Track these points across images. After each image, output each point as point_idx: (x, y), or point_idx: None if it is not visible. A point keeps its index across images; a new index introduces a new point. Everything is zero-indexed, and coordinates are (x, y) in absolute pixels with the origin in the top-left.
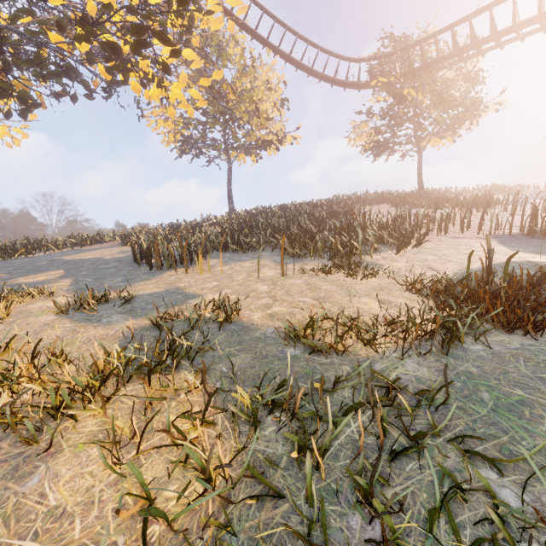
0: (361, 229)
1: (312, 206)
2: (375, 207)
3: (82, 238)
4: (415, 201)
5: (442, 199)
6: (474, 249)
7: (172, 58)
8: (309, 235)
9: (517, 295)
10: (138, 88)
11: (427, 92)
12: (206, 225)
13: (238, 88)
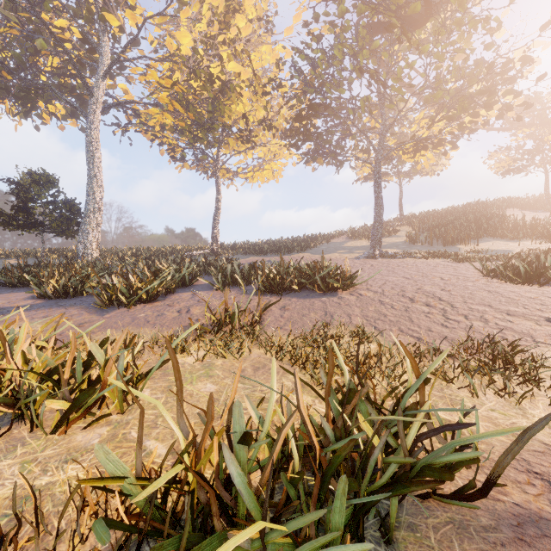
0: (548, 226)
1: (460, 212)
2: (536, 214)
3: (322, 236)
4: (544, 207)
5: None
6: None
7: (442, 147)
8: (506, 230)
9: None
10: (405, 157)
11: None
12: (440, 226)
13: (398, 132)
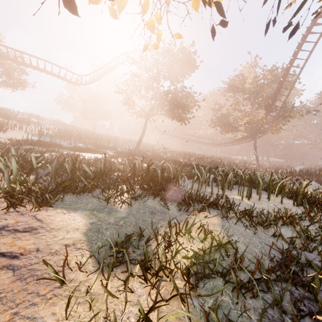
0: None
1: None
2: None
3: None
4: None
5: (8, 115)
6: (24, 136)
7: None
8: None
9: (32, 141)
10: None
11: (2, 68)
12: None
13: None
